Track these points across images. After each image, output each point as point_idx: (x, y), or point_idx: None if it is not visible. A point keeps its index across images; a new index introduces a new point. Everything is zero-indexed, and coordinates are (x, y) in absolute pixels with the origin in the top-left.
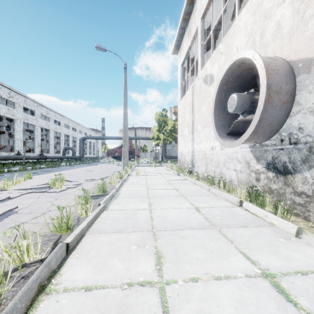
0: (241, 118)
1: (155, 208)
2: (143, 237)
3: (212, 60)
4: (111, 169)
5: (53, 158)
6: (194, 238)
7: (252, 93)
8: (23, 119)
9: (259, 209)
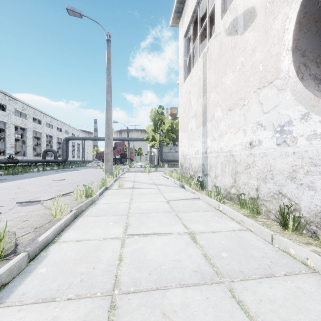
0: None
1: None
2: None
3: None
4: (91, 177)
5: (28, 162)
6: None
7: None
8: None
9: None
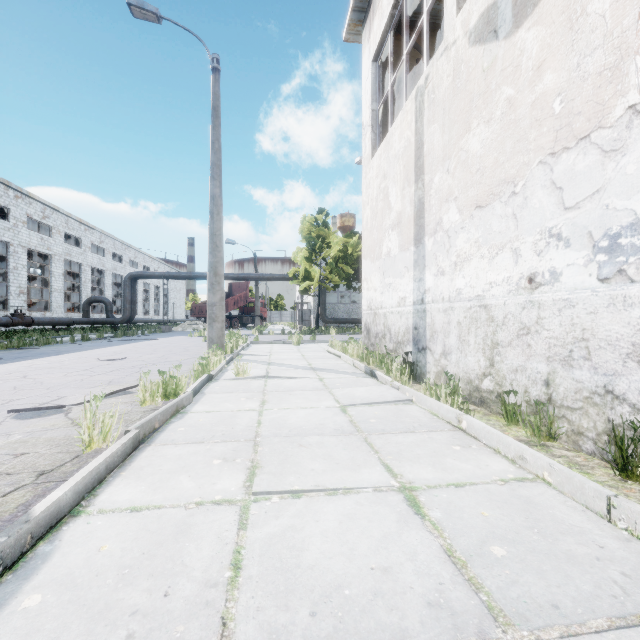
0: None
1: None
2: None
3: None
4: (179, 353)
5: (53, 323)
6: None
7: None
8: None
9: None
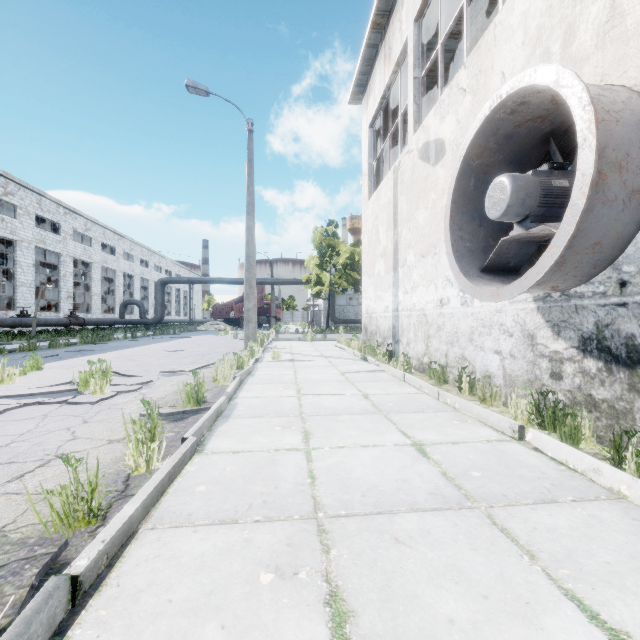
0: (518, 234)
1: (318, 446)
2: (292, 539)
3: (441, 108)
4: (220, 347)
5: (99, 323)
6: (427, 543)
7: (545, 175)
8: (34, 241)
9: (573, 452)
